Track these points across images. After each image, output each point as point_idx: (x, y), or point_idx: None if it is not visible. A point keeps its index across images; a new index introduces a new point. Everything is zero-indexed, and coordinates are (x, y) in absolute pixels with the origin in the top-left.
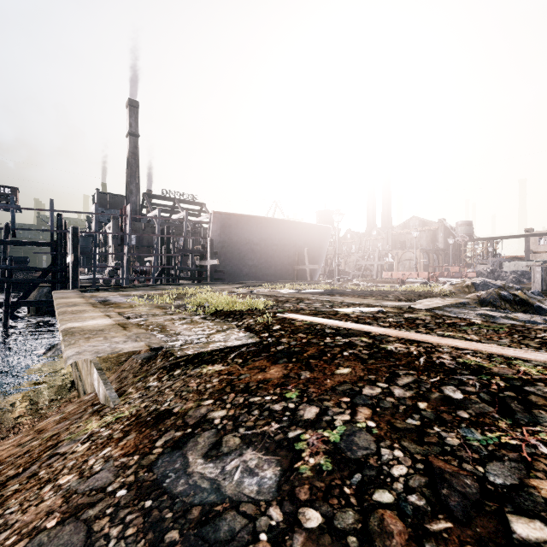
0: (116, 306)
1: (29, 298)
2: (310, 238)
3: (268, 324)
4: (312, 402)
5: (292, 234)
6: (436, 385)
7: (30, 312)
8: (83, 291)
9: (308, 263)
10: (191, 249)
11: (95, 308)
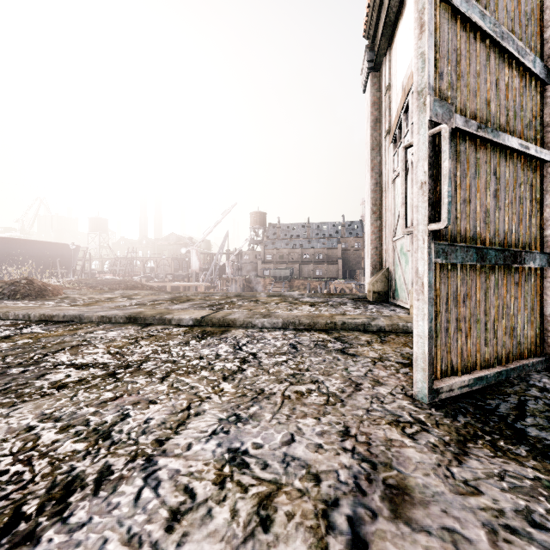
0: None
1: None
2: (63, 253)
3: None
4: None
5: (47, 250)
6: None
7: None
8: None
9: (60, 268)
10: None
11: None
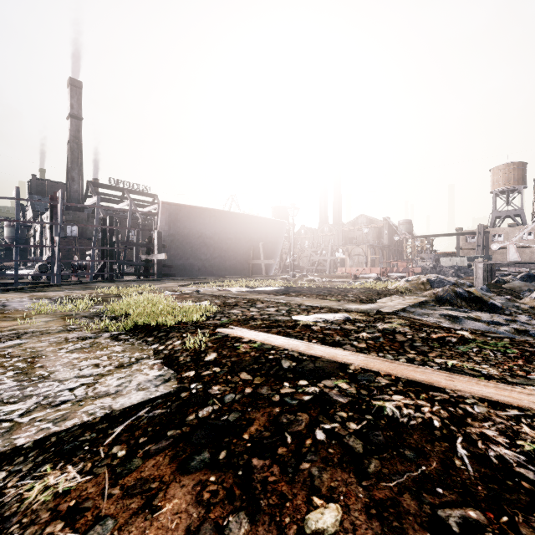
0: (3, 316)
1: None
2: (266, 233)
3: (200, 350)
4: None
5: (247, 228)
6: None
7: None
8: None
9: (263, 258)
10: (135, 242)
11: None
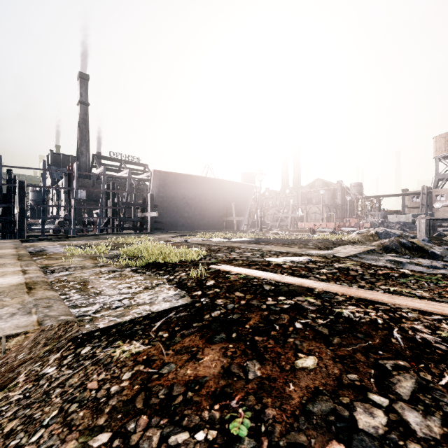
0: (48, 257)
1: None
2: (237, 195)
3: (201, 278)
4: None
5: (222, 191)
6: None
7: None
8: (25, 241)
9: (235, 215)
10: (133, 203)
11: (17, 262)
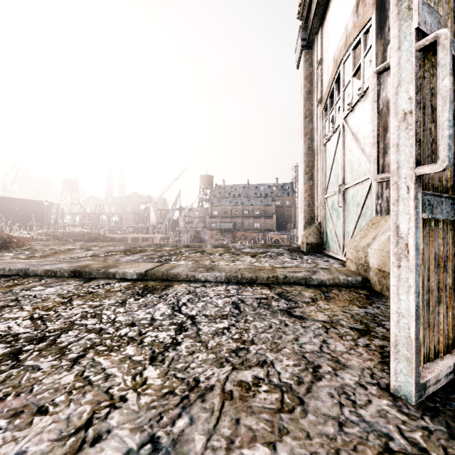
0: None
1: None
2: (38, 208)
3: None
4: None
5: (24, 206)
6: None
7: None
8: None
9: (35, 222)
10: None
11: None
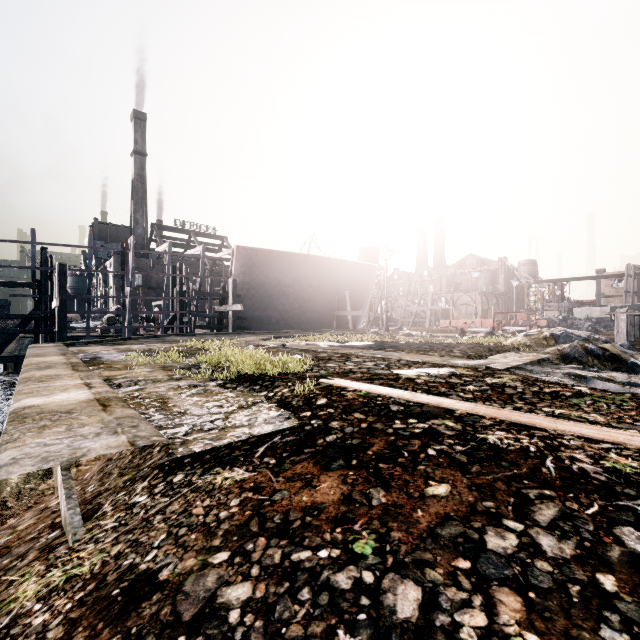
0: (107, 367)
1: (6, 352)
2: (353, 279)
3: (310, 396)
4: (403, 568)
5: (331, 274)
6: (603, 526)
7: (7, 369)
8: (69, 345)
9: (350, 309)
10: (208, 292)
11: (74, 373)
